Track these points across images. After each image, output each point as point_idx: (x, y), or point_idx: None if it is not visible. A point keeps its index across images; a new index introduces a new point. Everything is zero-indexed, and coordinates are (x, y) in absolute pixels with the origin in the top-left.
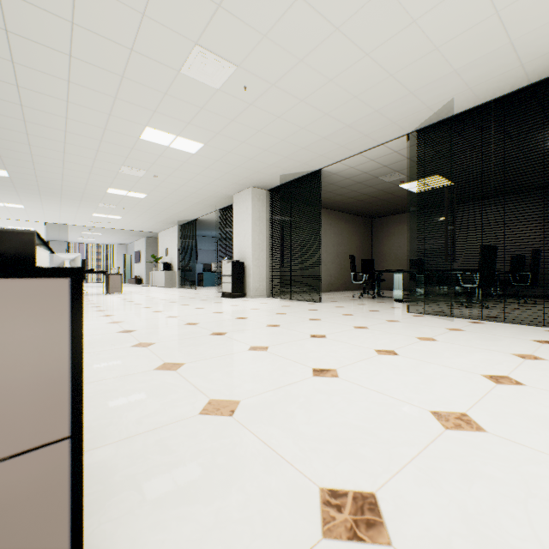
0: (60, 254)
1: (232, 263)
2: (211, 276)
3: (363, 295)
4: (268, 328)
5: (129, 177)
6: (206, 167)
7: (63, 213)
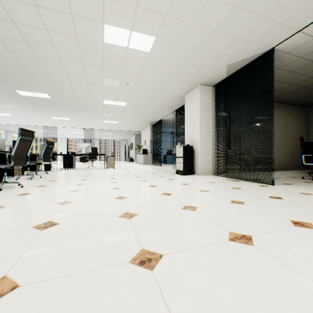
0: (80, 144)
1: (183, 147)
2: (171, 157)
3: (310, 176)
4: (234, 251)
5: (111, 89)
6: (161, 68)
7: (88, 121)
